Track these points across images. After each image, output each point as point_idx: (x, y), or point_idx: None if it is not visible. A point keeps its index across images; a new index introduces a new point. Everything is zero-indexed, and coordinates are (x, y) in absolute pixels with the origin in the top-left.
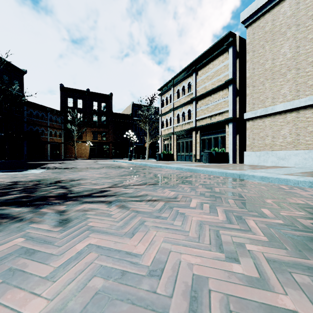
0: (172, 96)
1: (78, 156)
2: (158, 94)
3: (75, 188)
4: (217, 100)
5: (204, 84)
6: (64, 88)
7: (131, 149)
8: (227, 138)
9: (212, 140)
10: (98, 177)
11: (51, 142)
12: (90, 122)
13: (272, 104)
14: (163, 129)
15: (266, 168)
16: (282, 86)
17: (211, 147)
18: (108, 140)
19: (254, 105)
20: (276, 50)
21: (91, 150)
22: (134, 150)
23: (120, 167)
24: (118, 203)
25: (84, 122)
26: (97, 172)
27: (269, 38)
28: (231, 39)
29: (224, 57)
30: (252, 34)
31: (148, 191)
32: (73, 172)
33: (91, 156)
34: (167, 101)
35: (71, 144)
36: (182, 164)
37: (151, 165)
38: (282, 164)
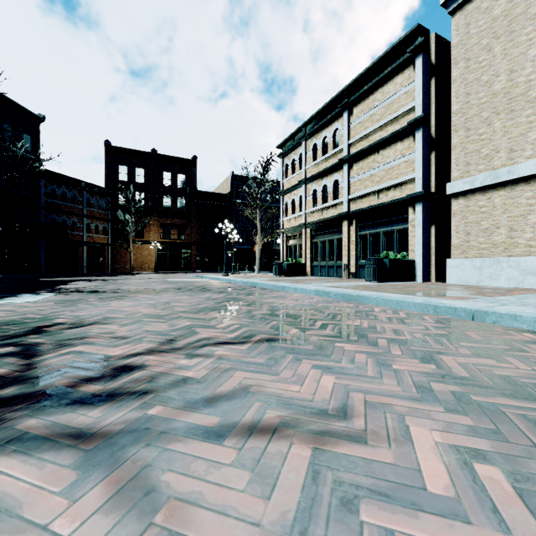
0: (304, 157)
1: (136, 267)
2: (278, 155)
3: (56, 353)
4: (391, 160)
5: (364, 132)
6: (113, 148)
7: (229, 256)
8: (411, 233)
9: (380, 236)
10: (142, 316)
11: (89, 243)
12: (158, 207)
13: (509, 162)
14: (287, 219)
15: (510, 294)
16: (531, 125)
17: (378, 251)
18: (189, 240)
19: (469, 167)
20: (517, 52)
21: (160, 257)
22: (235, 257)
23: (203, 289)
24: (128, 452)
25: (146, 208)
26: (150, 301)
27: (501, 31)
28: (420, 39)
29: (406, 76)
30: (465, 27)
31: (252, 374)
32: (100, 301)
33: (159, 267)
34: (293, 168)
35: (125, 246)
36: (324, 282)
37: (264, 284)
38: (532, 283)
